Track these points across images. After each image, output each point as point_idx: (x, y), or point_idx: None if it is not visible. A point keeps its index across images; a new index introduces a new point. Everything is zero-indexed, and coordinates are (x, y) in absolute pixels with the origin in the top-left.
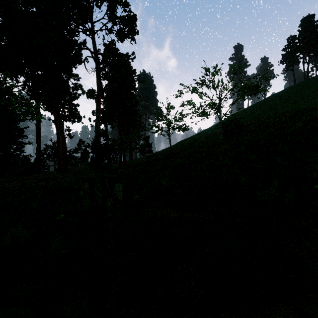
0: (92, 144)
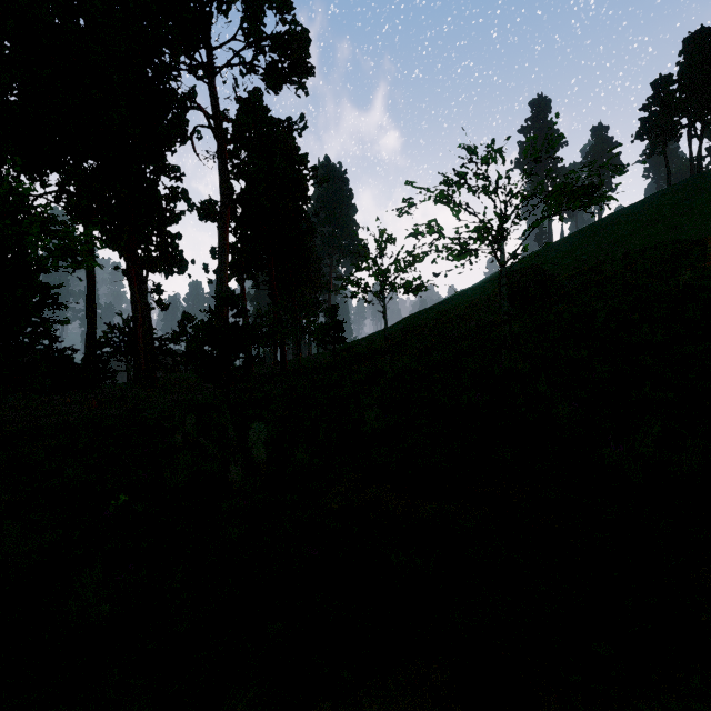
0: (206, 325)
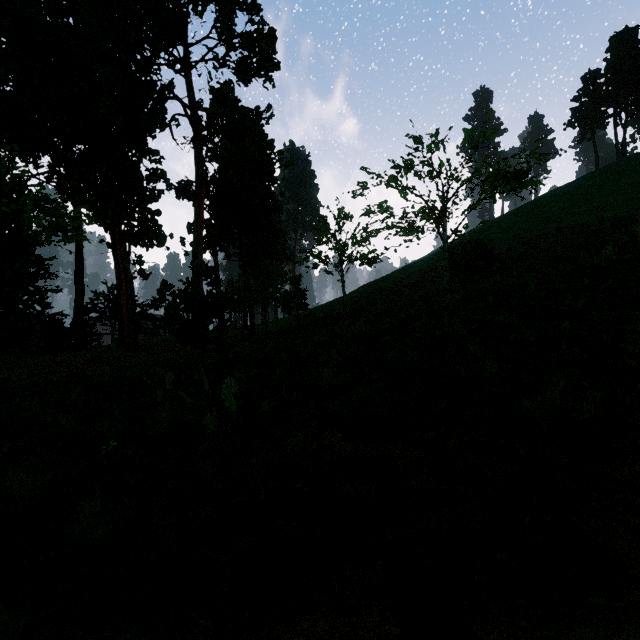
0: (183, 293)
